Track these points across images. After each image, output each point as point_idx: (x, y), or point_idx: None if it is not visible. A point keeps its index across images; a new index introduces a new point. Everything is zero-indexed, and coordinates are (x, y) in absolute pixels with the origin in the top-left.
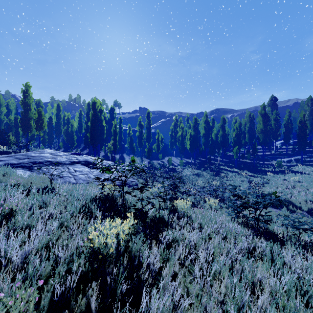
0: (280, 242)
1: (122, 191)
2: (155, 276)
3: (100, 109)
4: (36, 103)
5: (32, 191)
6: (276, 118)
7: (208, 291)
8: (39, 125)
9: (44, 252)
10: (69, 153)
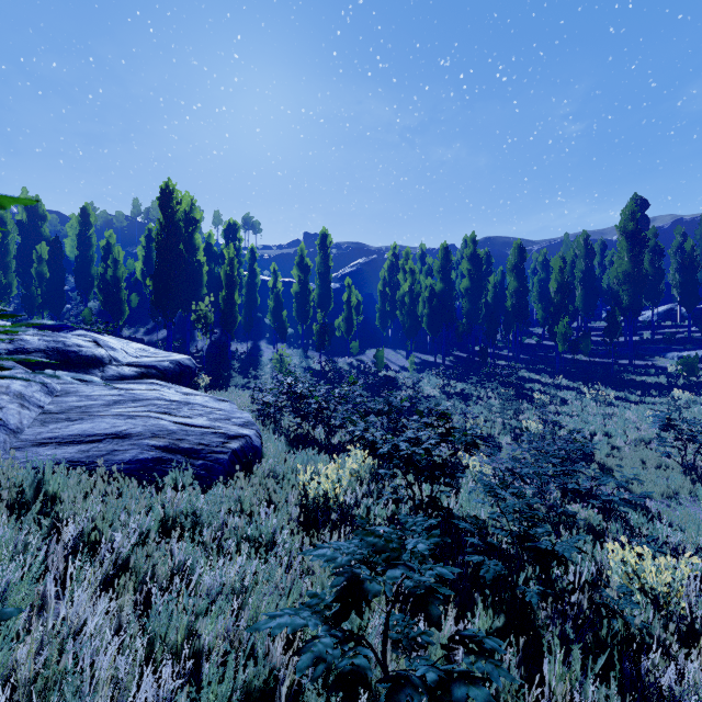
0: None
1: None
2: None
3: (190, 217)
4: (27, 207)
5: None
6: (655, 247)
7: None
8: None
9: None
10: None
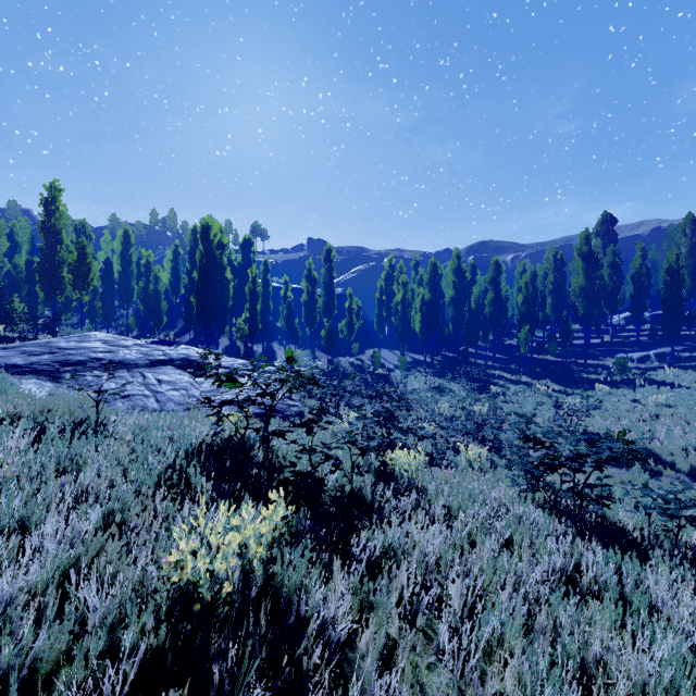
0: (636, 550)
1: (264, 430)
2: (341, 650)
3: (219, 242)
4: (76, 229)
5: (48, 433)
6: (613, 263)
7: (475, 694)
8: (80, 277)
9: (52, 597)
10: (147, 340)
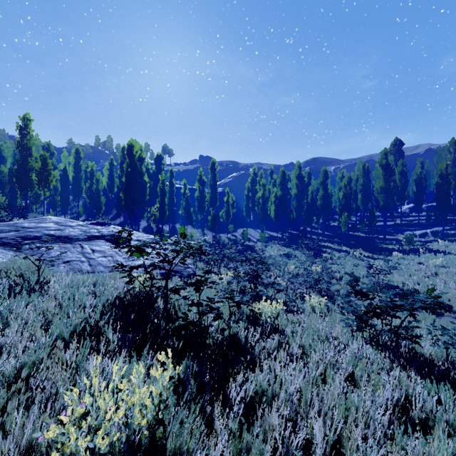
0: (445, 380)
1: (164, 287)
2: None
3: (139, 156)
4: (44, 148)
5: None
6: (402, 171)
7: None
8: (43, 179)
9: None
10: (87, 222)
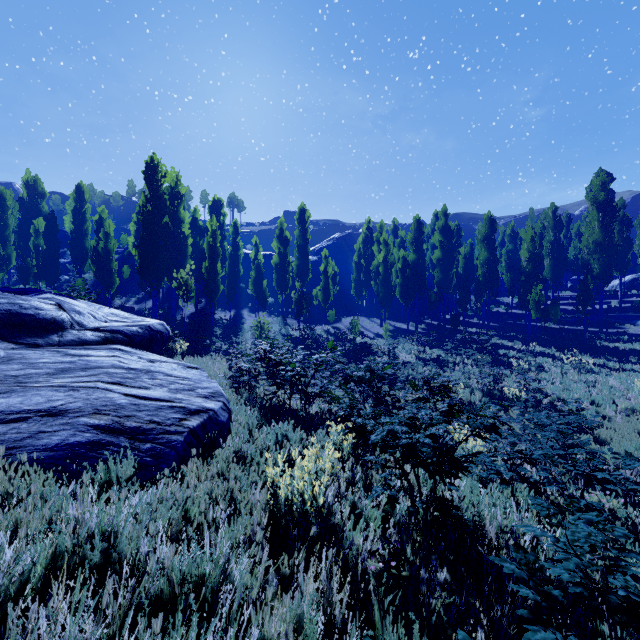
0: None
1: None
2: None
3: (175, 191)
4: (27, 186)
5: None
6: (623, 218)
7: None
8: None
9: None
10: None
